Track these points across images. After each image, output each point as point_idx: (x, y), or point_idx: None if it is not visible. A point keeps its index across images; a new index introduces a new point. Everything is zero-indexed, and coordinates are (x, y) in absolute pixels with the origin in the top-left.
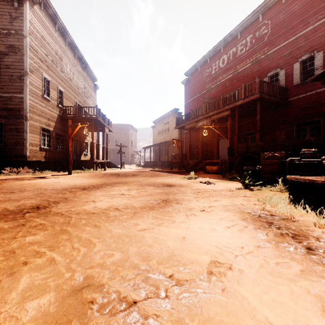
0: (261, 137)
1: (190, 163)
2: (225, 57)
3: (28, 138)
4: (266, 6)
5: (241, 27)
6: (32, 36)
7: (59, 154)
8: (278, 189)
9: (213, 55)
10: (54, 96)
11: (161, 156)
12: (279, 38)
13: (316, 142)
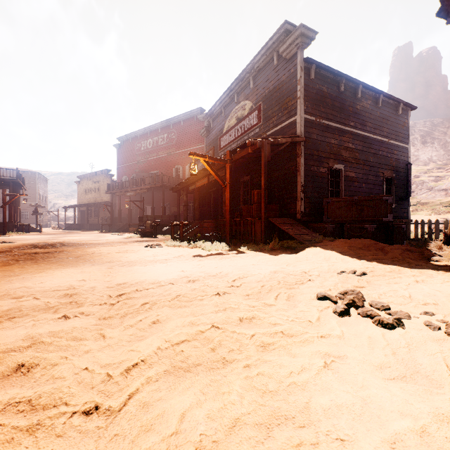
0: (165, 209)
1: (120, 226)
2: (151, 141)
3: None
4: (174, 121)
5: (161, 125)
6: None
7: None
8: None
9: (143, 134)
10: None
11: (90, 217)
12: (180, 146)
13: (174, 216)
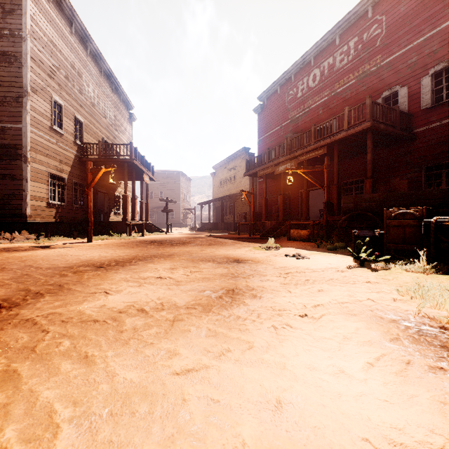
0: (373, 186)
1: (266, 226)
2: (317, 71)
3: (29, 188)
4: None
5: (342, 26)
6: (35, 39)
7: (77, 213)
8: (420, 268)
9: (299, 69)
10: (69, 129)
11: (225, 215)
12: (399, 40)
13: None
